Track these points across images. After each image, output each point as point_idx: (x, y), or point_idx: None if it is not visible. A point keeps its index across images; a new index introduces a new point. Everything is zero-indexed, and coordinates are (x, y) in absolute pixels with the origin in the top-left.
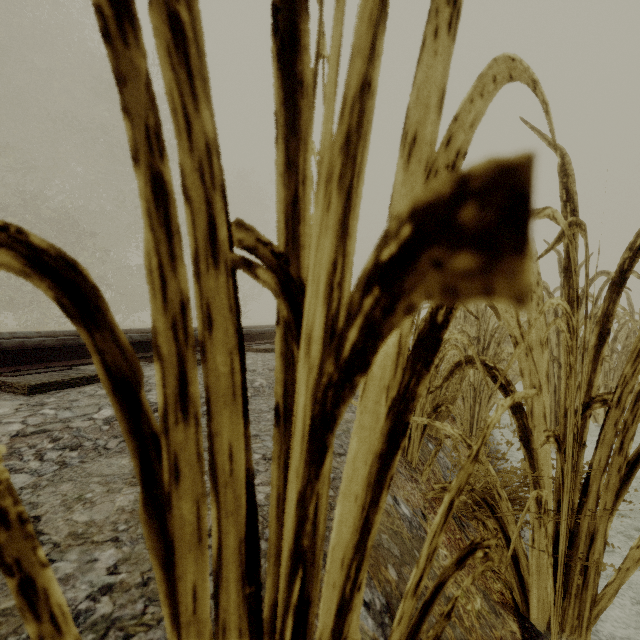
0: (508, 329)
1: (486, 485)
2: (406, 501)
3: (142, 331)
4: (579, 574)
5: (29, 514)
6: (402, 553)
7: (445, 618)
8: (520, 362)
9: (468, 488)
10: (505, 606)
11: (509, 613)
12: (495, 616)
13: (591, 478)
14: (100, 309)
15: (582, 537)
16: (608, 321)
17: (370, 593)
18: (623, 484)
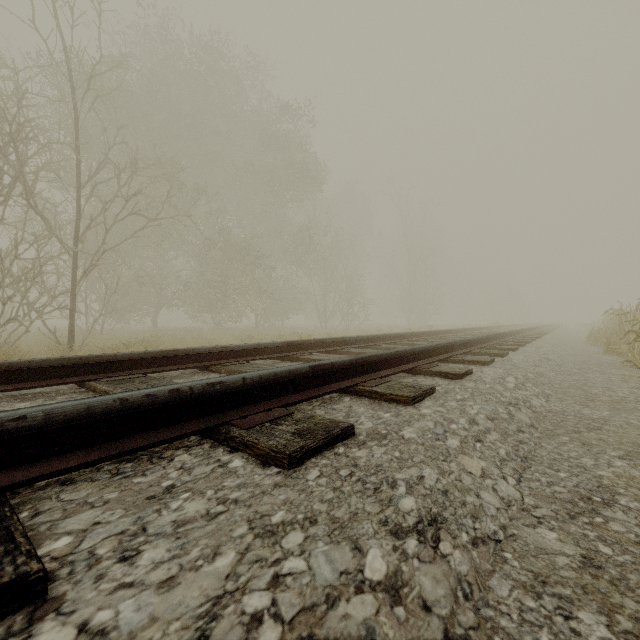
0: None
1: None
2: None
3: (397, 335)
4: None
5: (582, 397)
6: None
7: None
8: None
9: None
10: None
11: None
12: None
13: None
14: None
15: None
16: None
17: None
18: None
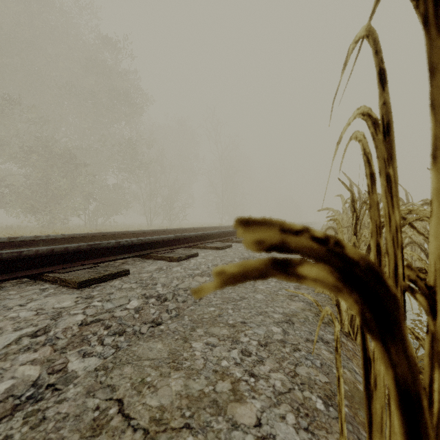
0: None
1: None
2: None
3: (127, 233)
4: None
5: (112, 397)
6: None
7: None
8: None
9: None
10: None
11: None
12: None
13: None
14: (397, 321)
15: None
16: None
17: None
18: None
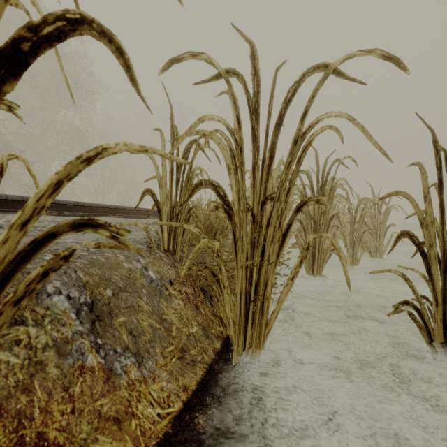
0: (225, 160)
1: (212, 262)
2: (157, 272)
3: None
4: (259, 309)
5: None
6: (127, 287)
7: (62, 260)
8: (231, 180)
9: (203, 266)
10: (219, 336)
11: (220, 339)
12: (206, 338)
13: (265, 248)
14: None
15: (261, 286)
16: (274, 148)
17: (78, 294)
18: (280, 248)
